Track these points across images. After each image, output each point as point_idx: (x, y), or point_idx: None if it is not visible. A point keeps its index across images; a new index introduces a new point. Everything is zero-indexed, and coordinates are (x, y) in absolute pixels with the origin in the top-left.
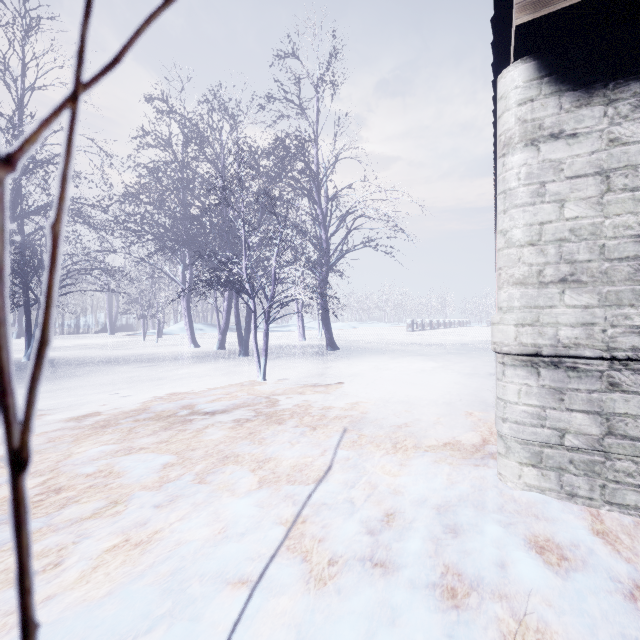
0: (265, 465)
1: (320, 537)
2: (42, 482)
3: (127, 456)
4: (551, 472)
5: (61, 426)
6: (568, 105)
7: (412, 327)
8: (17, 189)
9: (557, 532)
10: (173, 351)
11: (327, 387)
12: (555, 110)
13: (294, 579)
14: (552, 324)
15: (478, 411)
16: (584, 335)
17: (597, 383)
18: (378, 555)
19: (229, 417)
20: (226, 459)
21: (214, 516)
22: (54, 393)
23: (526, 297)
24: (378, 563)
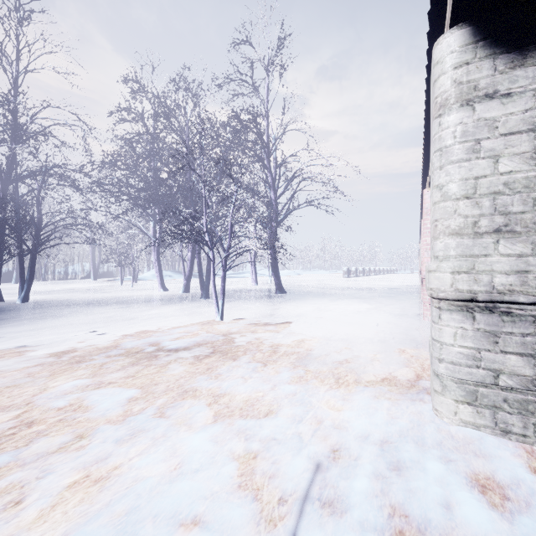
0: (220, 399)
1: (270, 474)
2: (17, 416)
3: (96, 390)
4: (486, 410)
5: (41, 361)
6: (502, 67)
7: (348, 274)
8: (12, 157)
9: (496, 470)
10: (145, 294)
11: (276, 326)
12: (490, 72)
13: (245, 521)
14: (487, 272)
15: (410, 348)
16: (518, 282)
17: (531, 327)
18: (326, 494)
19: (190, 353)
20: (185, 393)
21: (171, 451)
22: (40, 331)
23: (462, 246)
24: (326, 503)
